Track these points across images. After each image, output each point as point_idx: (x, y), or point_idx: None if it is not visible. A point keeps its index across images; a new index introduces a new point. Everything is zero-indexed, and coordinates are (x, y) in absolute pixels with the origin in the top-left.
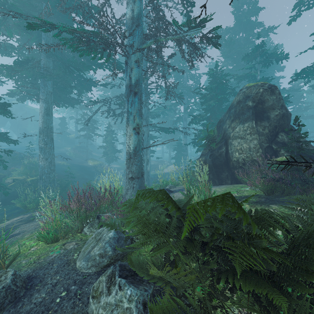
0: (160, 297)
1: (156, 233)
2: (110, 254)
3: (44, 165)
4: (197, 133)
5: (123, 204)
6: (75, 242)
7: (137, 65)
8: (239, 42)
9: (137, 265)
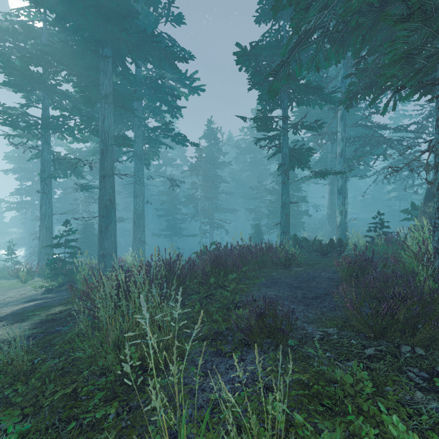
0: None
1: None
2: None
3: (329, 230)
4: None
5: None
6: None
7: (340, 178)
8: None
9: None
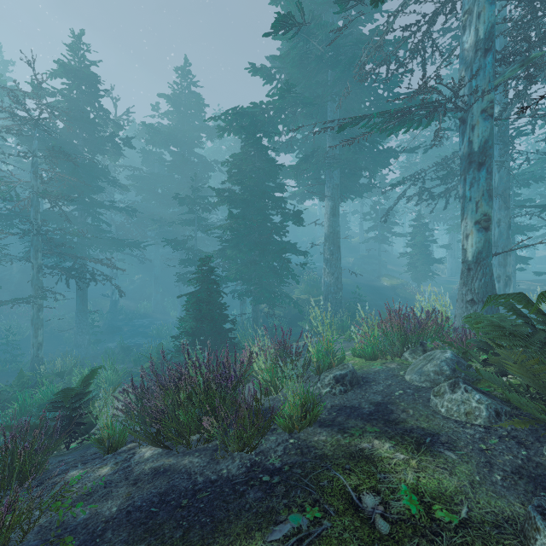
0: (519, 418)
1: (511, 336)
2: (447, 374)
3: (330, 281)
4: None
5: (466, 317)
6: (397, 363)
7: (482, 118)
8: None
9: (486, 378)
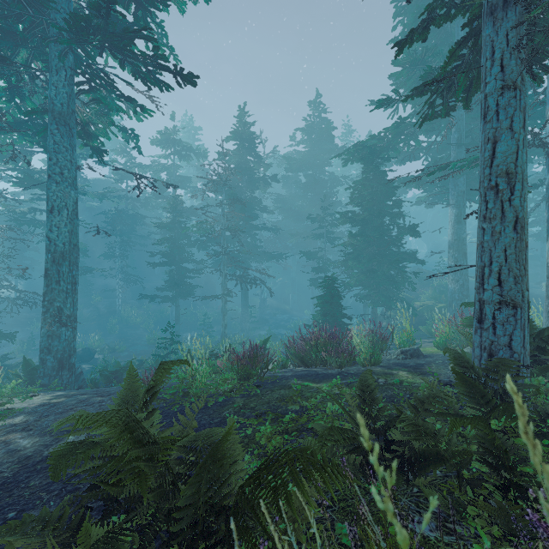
0: None
1: None
2: None
3: (454, 288)
4: None
5: None
6: None
7: None
8: None
9: None
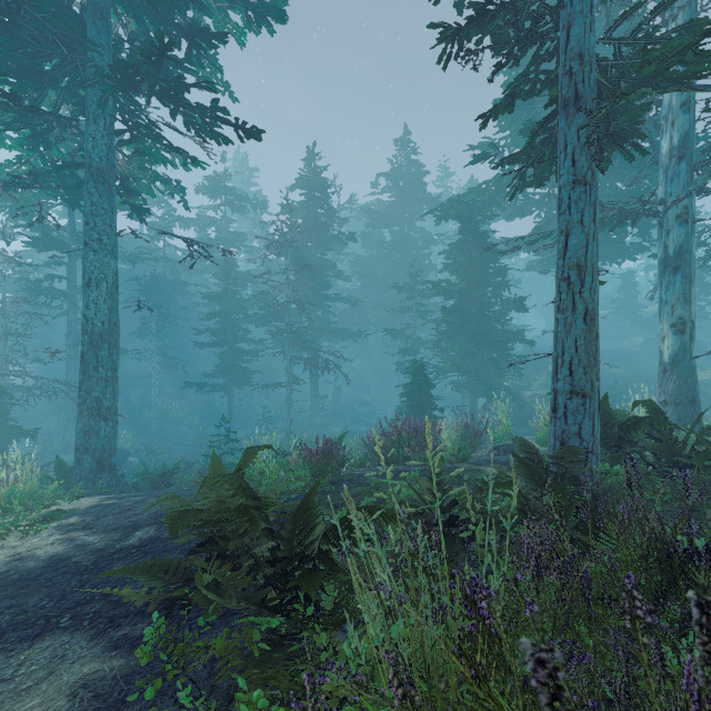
0: None
1: None
2: None
3: None
4: None
5: None
6: None
7: (676, 224)
8: None
9: None
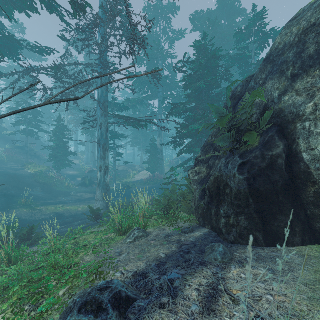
0: None
1: None
2: None
3: None
4: (181, 128)
5: None
6: None
7: None
8: (222, 29)
9: None
